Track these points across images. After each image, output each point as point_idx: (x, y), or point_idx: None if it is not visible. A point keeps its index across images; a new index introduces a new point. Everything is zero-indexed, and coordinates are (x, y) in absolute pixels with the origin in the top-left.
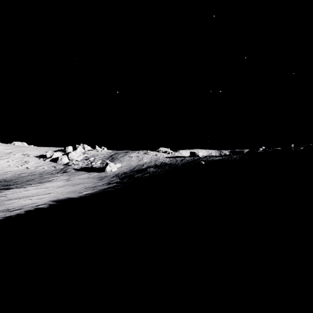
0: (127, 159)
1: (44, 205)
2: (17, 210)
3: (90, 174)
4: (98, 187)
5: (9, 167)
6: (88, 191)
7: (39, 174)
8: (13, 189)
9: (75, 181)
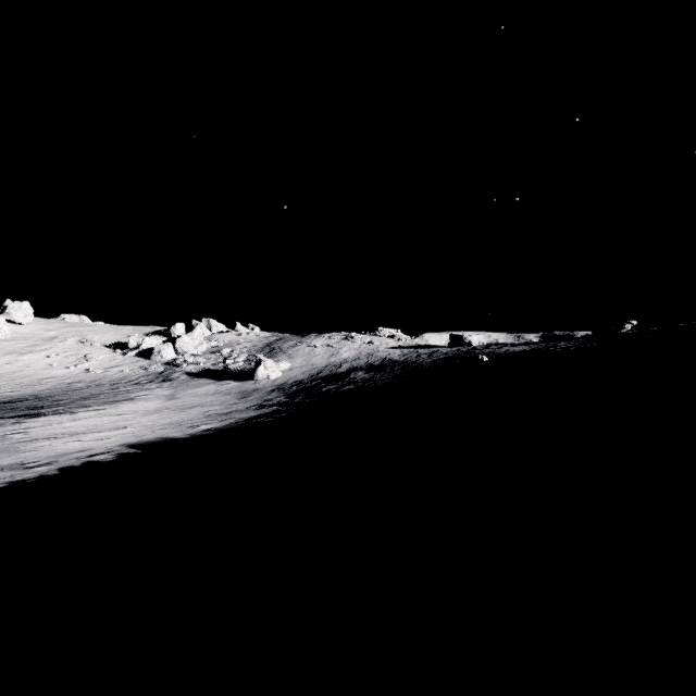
0: (305, 351)
1: (106, 454)
2: (43, 466)
3: (220, 386)
4: (235, 414)
5: (49, 369)
6: (212, 424)
7: (112, 384)
8: (48, 415)
9: (185, 401)
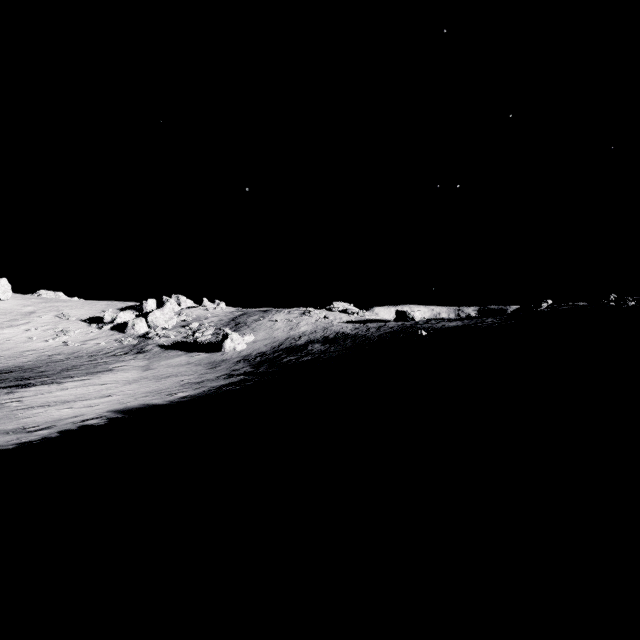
0: (267, 325)
1: (97, 419)
2: (44, 430)
3: (191, 357)
4: (207, 383)
5: (28, 342)
6: (188, 392)
7: (90, 356)
8: (37, 386)
9: (160, 371)
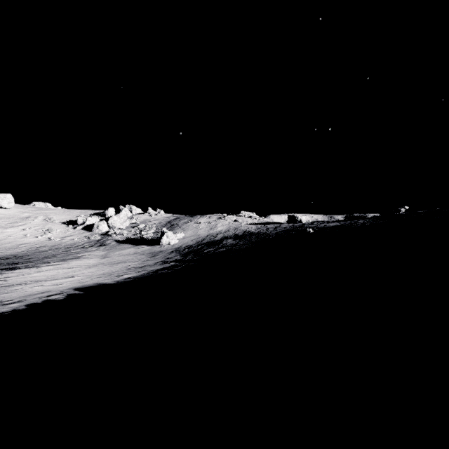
0: (194, 226)
1: (59, 295)
2: (16, 303)
3: (137, 249)
4: (147, 268)
5: (24, 238)
6: (131, 274)
7: (66, 248)
8: (21, 269)
9: (114, 258)
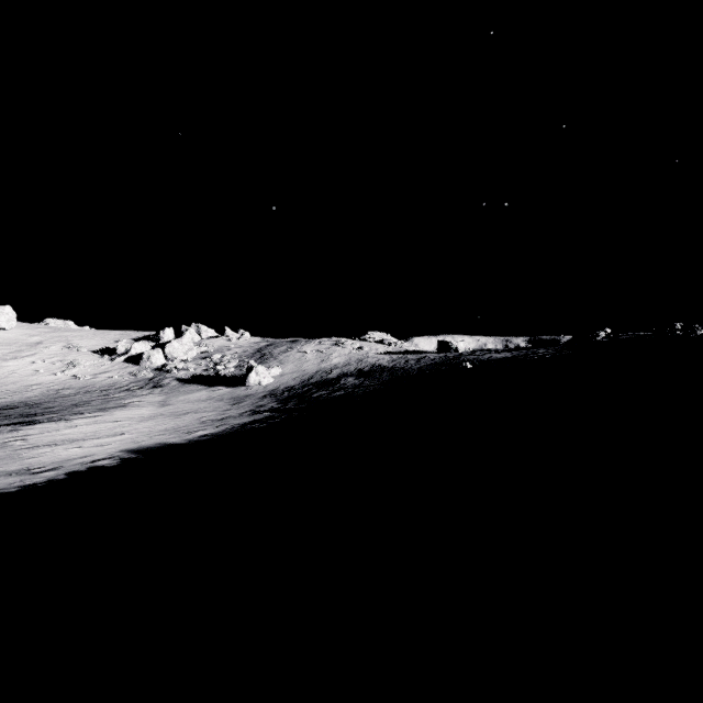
0: (296, 357)
1: (109, 459)
2: (50, 471)
3: (212, 392)
4: (229, 420)
5: (35, 375)
6: (208, 430)
7: (101, 390)
8: (44, 423)
9: (178, 407)
